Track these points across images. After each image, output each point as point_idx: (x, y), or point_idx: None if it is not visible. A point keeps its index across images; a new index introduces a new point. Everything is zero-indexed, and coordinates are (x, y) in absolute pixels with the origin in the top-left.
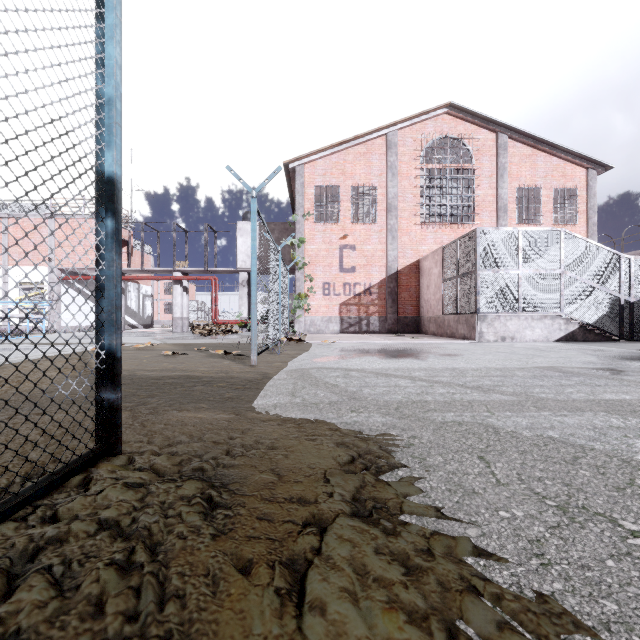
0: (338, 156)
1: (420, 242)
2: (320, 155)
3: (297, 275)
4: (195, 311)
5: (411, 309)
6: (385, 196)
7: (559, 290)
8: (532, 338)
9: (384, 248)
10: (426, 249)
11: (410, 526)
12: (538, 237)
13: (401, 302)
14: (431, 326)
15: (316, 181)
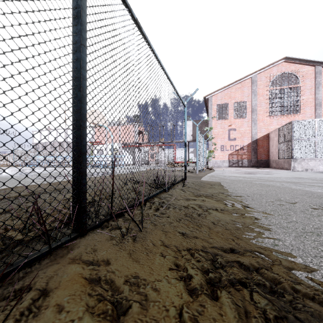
0: (227, 90)
1: (269, 125)
2: (219, 91)
3: (209, 142)
4: None
5: (264, 156)
6: (250, 105)
7: None
8: None
9: (250, 129)
10: (272, 128)
11: (225, 185)
12: None
13: (259, 153)
14: (273, 164)
15: (217, 102)
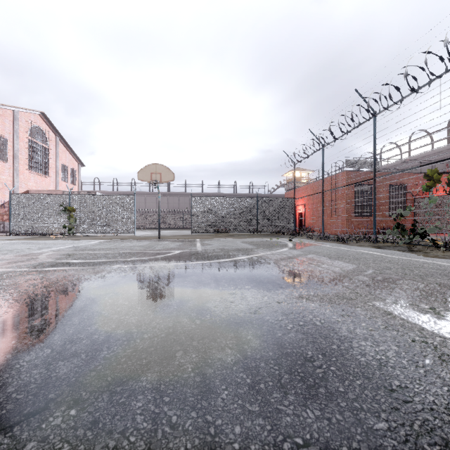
0: None
1: (29, 180)
2: None
3: None
4: None
5: None
6: (12, 148)
7: None
8: None
9: (12, 180)
10: (31, 185)
11: None
12: None
13: None
14: None
15: None
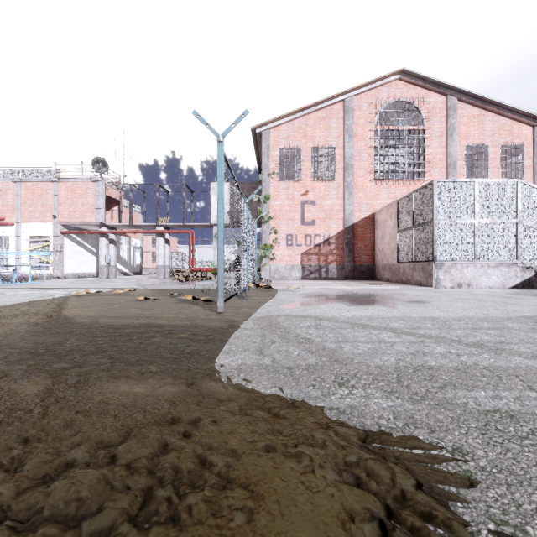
0: (300, 121)
1: (375, 197)
2: (284, 120)
3: (263, 228)
4: (177, 261)
5: (366, 258)
6: (342, 156)
7: (515, 238)
8: (488, 285)
9: (341, 203)
10: (380, 203)
11: None
12: (494, 188)
13: (357, 251)
14: (386, 273)
15: (280, 144)
